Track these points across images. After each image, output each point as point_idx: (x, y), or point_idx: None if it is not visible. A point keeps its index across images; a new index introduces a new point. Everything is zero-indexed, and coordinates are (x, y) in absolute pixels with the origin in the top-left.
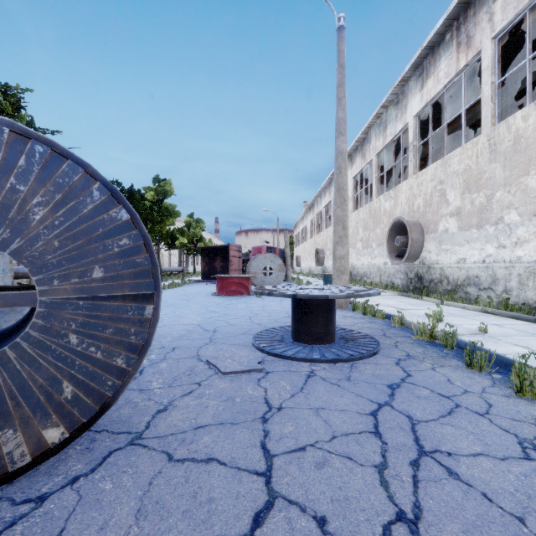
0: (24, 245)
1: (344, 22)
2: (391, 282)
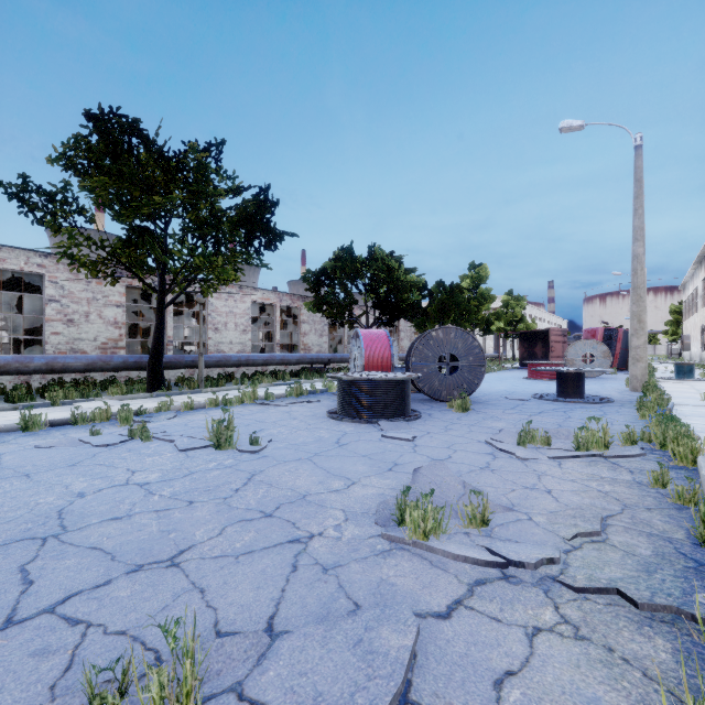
0: (457, 353)
1: (641, 140)
2: None
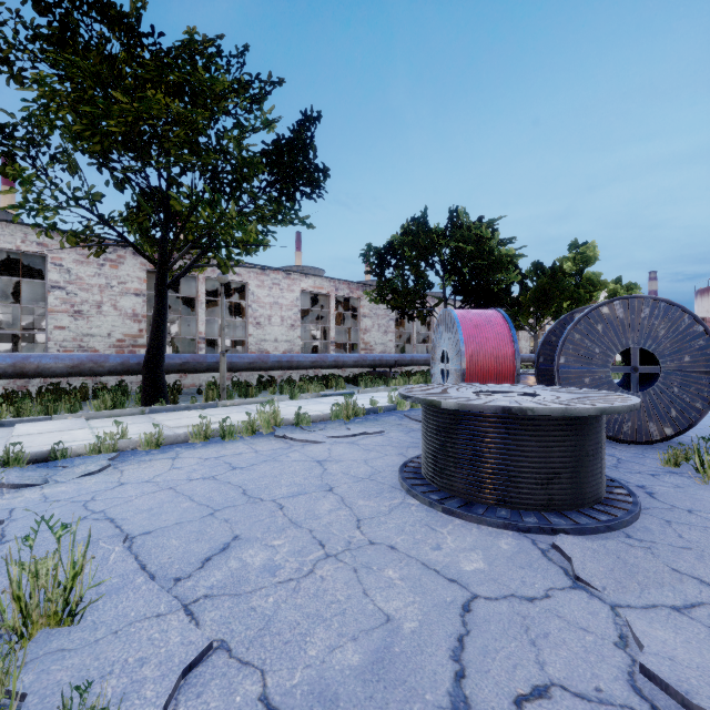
0: (656, 347)
1: None
2: None
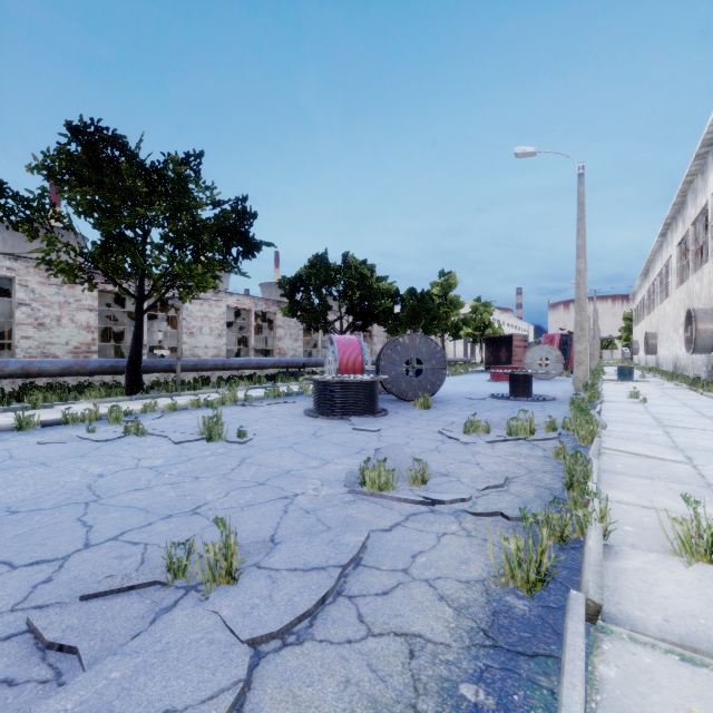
0: (422, 357)
1: (583, 169)
2: (699, 376)
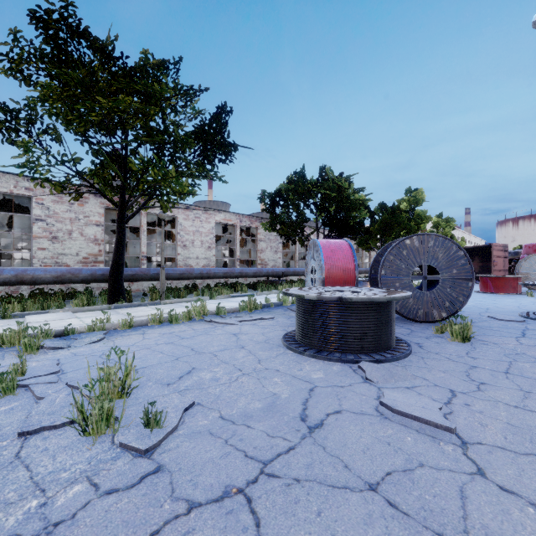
0: (437, 264)
1: None
2: None
